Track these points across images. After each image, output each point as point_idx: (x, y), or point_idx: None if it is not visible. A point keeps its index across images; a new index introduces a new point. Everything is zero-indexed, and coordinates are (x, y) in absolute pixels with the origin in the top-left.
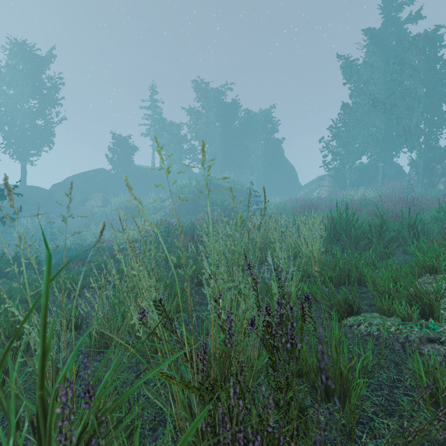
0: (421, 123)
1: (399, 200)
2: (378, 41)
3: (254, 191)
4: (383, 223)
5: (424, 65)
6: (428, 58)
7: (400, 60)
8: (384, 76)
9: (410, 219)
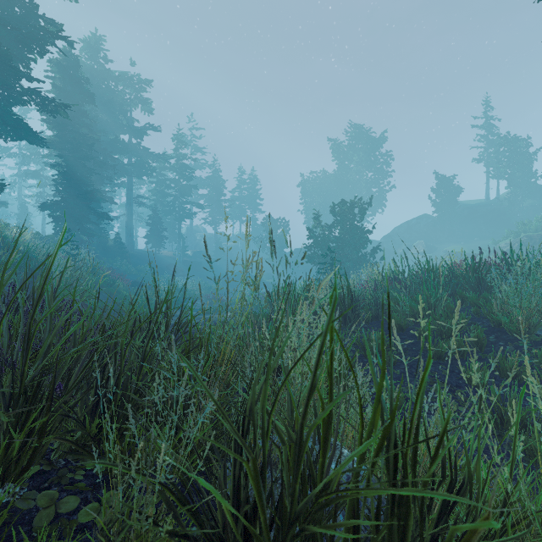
0: None
1: None
2: None
3: None
4: None
5: None
6: None
7: None
8: None
9: None
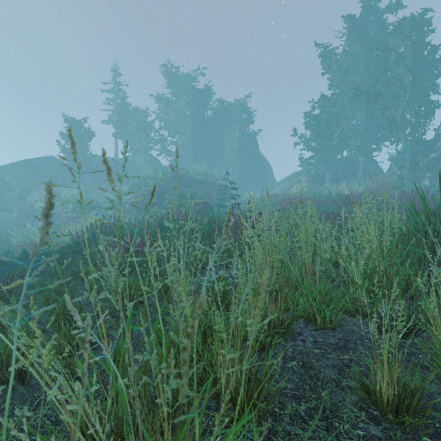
0: (408, 114)
1: (411, 192)
2: (359, 28)
3: (230, 183)
4: None
5: (410, 52)
6: (414, 45)
7: (387, 44)
8: (365, 66)
9: None
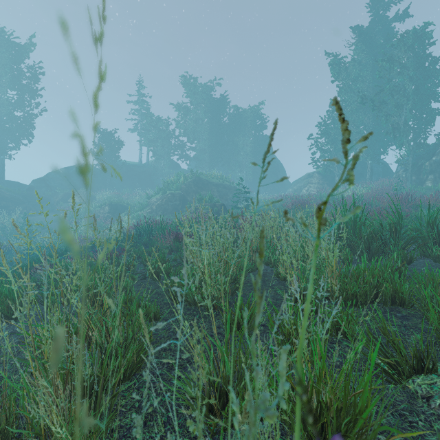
0: (410, 120)
1: (394, 196)
2: (367, 38)
3: (243, 188)
4: (397, 220)
5: (412, 63)
6: (417, 56)
7: (389, 57)
8: (372, 73)
9: (429, 215)
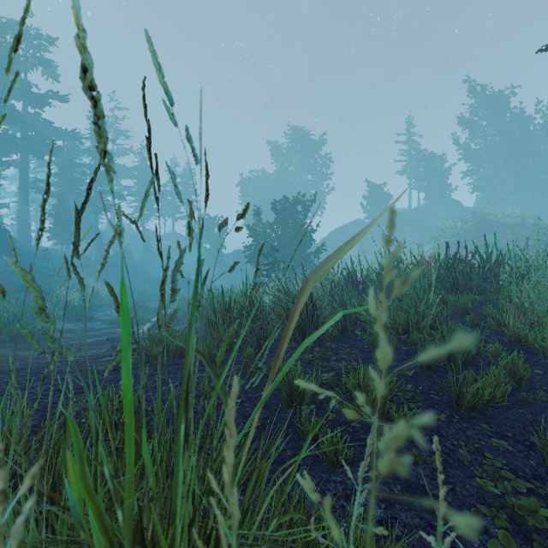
0: None
1: None
2: None
3: (542, 229)
4: None
5: None
6: None
7: None
8: None
9: None
